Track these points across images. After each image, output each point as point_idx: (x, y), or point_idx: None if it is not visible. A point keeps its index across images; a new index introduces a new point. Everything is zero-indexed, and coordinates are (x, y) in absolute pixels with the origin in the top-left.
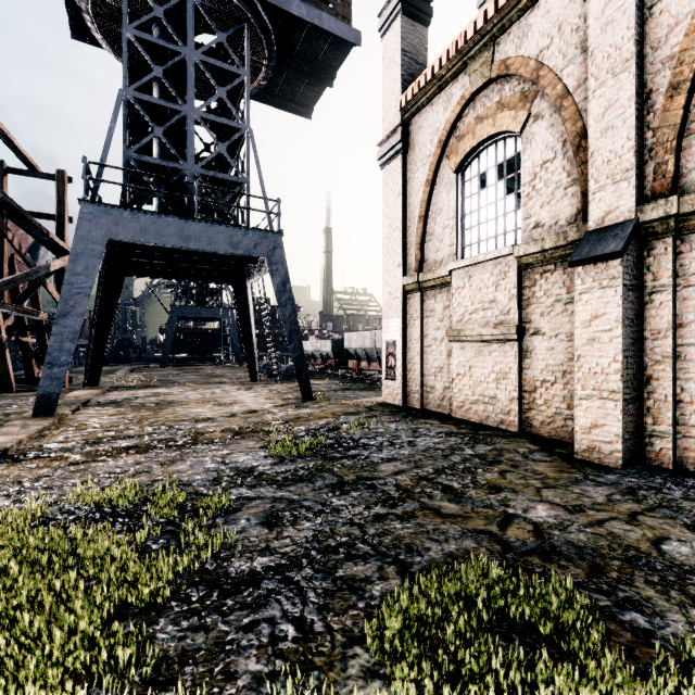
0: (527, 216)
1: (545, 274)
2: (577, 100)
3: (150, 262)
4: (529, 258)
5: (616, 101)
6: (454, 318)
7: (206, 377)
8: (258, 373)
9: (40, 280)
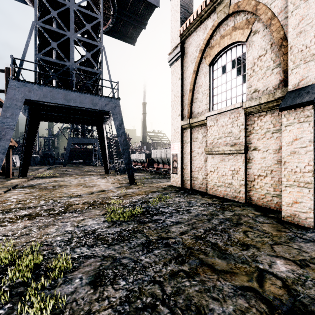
0: (249, 86)
1: (260, 117)
2: (280, 19)
3: (53, 114)
4: (251, 109)
5: (306, 15)
6: (208, 142)
7: (84, 172)
8: (109, 169)
9: None
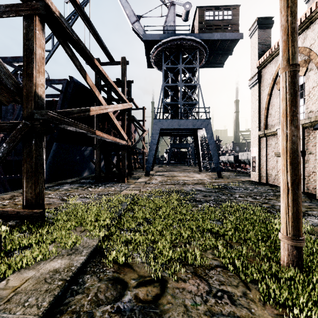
0: (306, 108)
1: (313, 130)
2: None
3: (167, 131)
4: (306, 125)
5: None
6: (278, 147)
7: (183, 169)
8: (202, 168)
9: (141, 140)
